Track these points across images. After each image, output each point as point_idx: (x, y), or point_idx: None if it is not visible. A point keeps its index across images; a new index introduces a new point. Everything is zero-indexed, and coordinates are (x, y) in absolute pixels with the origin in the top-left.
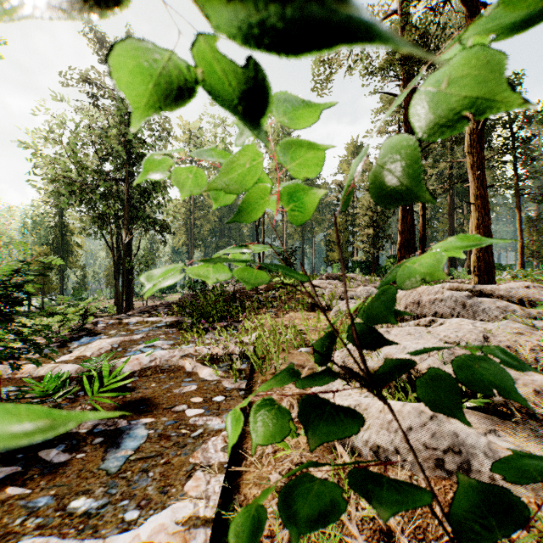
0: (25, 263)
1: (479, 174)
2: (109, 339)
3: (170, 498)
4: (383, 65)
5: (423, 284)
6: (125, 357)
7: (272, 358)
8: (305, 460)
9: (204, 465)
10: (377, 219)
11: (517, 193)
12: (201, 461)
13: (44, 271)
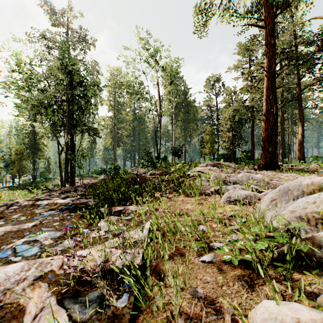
0: None
1: None
2: None
3: None
4: (245, 13)
5: (285, 170)
6: None
7: (167, 277)
8: None
9: None
10: (235, 126)
11: None
12: None
13: (20, 161)
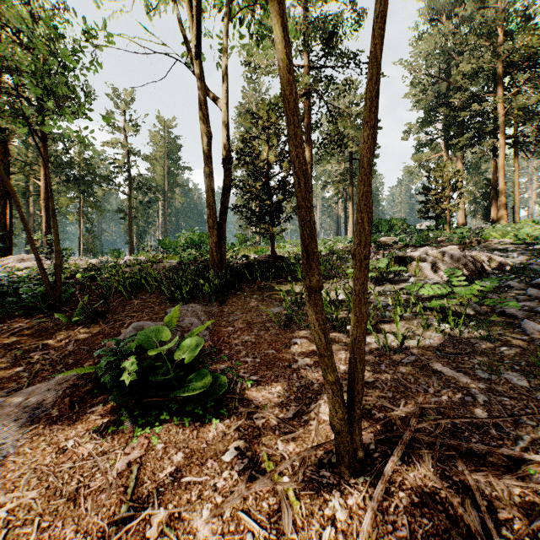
0: None
1: (47, 212)
2: None
3: None
4: None
5: None
6: None
7: None
8: None
9: None
10: None
11: (79, 211)
12: None
13: None
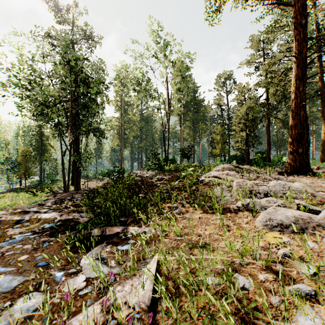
0: None
1: None
2: None
3: None
4: None
5: (320, 176)
6: None
7: None
8: None
9: None
10: (249, 125)
11: None
12: None
13: (26, 163)
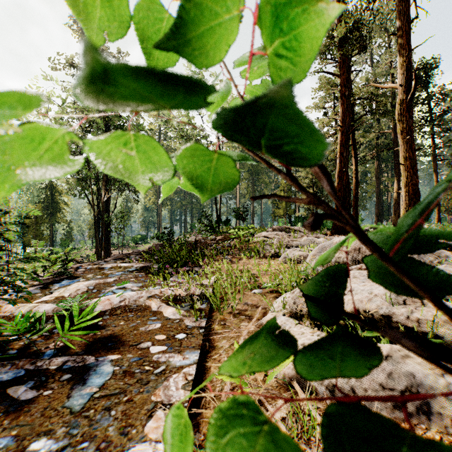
0: (4, 212)
1: (408, 139)
2: (85, 282)
3: (130, 440)
4: (322, 50)
5: None
6: (98, 298)
7: (229, 299)
8: (263, 397)
9: (165, 403)
10: (316, 181)
11: (435, 158)
12: (162, 399)
13: (36, 225)
